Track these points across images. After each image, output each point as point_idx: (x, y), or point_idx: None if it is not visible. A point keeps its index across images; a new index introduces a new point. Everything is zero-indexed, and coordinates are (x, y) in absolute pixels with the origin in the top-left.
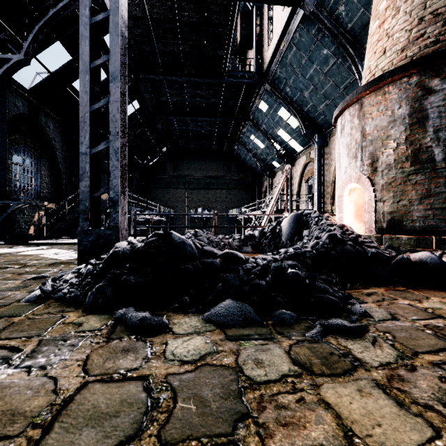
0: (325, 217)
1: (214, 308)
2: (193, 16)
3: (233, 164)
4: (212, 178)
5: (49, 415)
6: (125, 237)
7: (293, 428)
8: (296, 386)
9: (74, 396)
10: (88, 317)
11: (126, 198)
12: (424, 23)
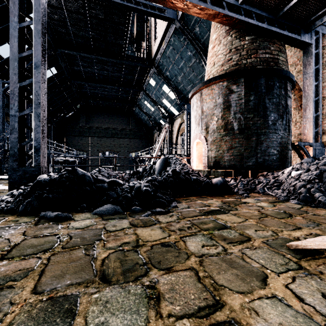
0: (179, 160)
1: (99, 208)
2: (100, 14)
3: (133, 120)
4: (116, 130)
5: (9, 248)
6: (45, 173)
7: (118, 240)
8: (127, 230)
9: (20, 242)
10: (21, 217)
11: (46, 146)
12: (231, 52)
